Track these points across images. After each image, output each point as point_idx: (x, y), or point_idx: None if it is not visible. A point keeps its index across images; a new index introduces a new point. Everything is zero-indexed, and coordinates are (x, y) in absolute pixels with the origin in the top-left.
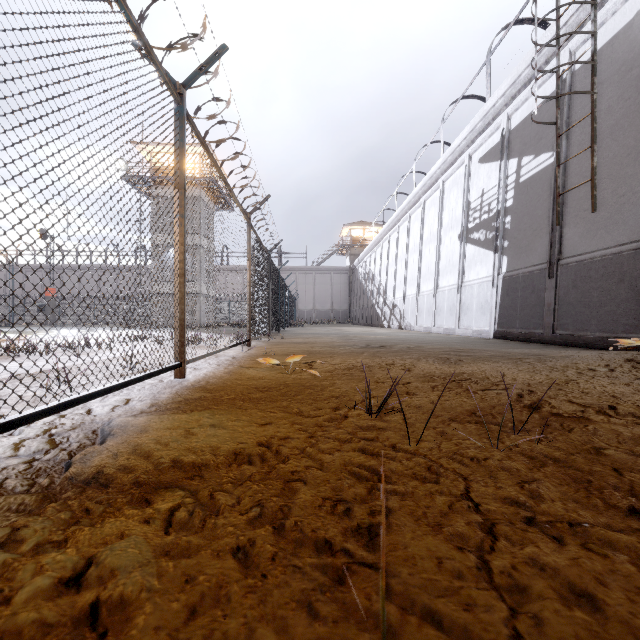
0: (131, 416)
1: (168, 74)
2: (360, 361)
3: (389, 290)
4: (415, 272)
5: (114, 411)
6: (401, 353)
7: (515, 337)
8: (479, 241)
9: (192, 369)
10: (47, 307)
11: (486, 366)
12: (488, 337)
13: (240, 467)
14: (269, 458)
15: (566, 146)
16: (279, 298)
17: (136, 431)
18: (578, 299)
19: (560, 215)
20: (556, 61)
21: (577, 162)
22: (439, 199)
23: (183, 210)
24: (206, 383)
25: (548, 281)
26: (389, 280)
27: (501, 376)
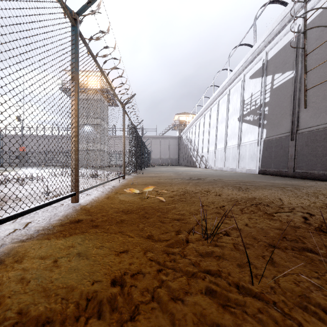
0: (19, 242)
1: (67, 6)
2: (188, 189)
3: (199, 148)
4: (214, 138)
5: (12, 234)
6: (211, 183)
7: (271, 173)
8: (250, 121)
9: (85, 195)
10: (20, 157)
11: (266, 192)
12: (255, 173)
13: (87, 324)
14: (119, 307)
15: (301, 67)
16: (141, 152)
17: (12, 261)
18: (309, 152)
19: (298, 105)
20: (304, 11)
21: (308, 75)
22: (227, 99)
23: (77, 94)
24: (90, 206)
25: (291, 142)
26: (199, 142)
27: (280, 200)
